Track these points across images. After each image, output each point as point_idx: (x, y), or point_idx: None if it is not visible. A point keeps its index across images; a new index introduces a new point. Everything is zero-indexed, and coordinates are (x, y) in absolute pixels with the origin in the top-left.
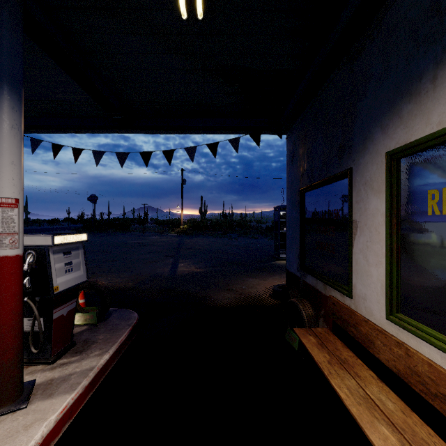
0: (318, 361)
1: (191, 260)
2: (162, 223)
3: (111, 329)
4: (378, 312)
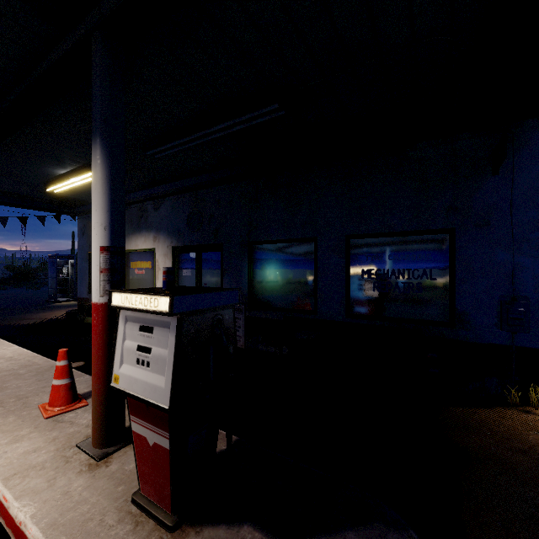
0: None
1: None
2: None
3: None
4: None
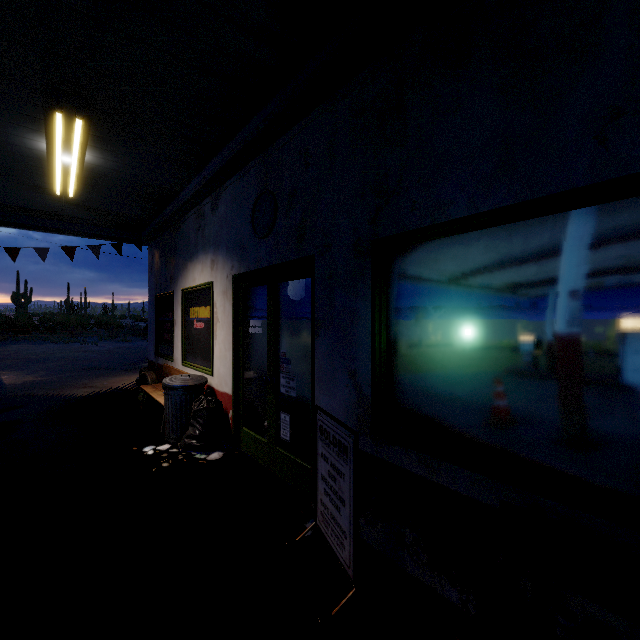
0: (148, 391)
1: (23, 370)
2: None
3: None
4: (180, 364)
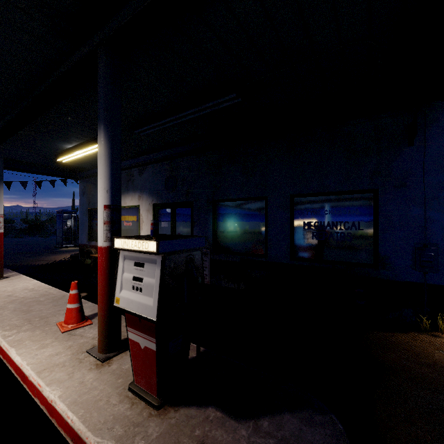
0: None
1: None
2: None
3: None
4: None
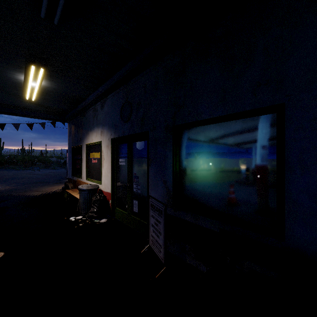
0: (70, 192)
1: (3, 183)
2: None
3: None
4: (85, 179)
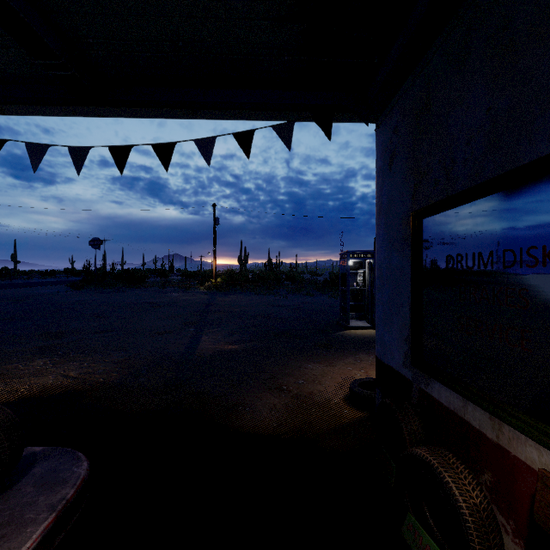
0: None
1: (222, 329)
2: (190, 275)
3: (3, 525)
4: None
